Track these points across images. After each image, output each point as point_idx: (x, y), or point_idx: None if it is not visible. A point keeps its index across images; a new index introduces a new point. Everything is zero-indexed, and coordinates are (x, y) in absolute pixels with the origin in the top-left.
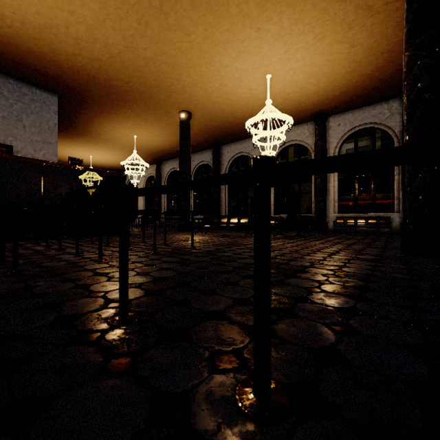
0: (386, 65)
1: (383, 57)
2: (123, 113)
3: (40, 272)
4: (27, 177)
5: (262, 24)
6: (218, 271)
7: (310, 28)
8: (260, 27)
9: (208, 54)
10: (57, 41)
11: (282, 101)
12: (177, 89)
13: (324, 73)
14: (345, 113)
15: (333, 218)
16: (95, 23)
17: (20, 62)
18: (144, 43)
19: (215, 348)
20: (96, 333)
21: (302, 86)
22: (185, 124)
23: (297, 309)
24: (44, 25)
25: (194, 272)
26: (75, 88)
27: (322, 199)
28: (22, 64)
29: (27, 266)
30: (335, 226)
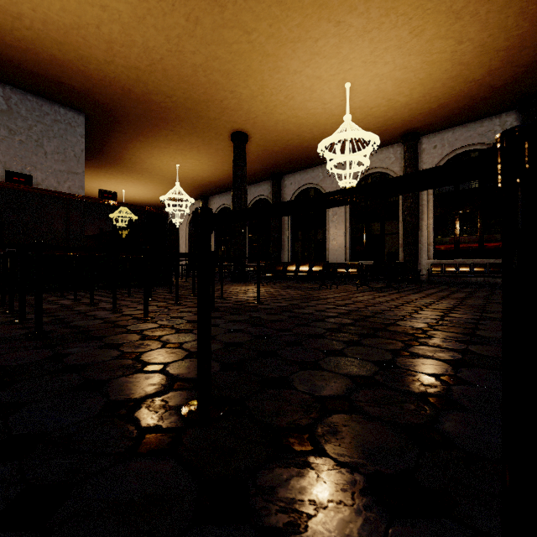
0: (501, 67)
1: (499, 56)
2: (164, 136)
3: (70, 334)
4: (48, 215)
5: (343, 16)
6: (307, 334)
7: (405, 20)
8: (340, 21)
9: (272, 58)
10: (86, 46)
11: (363, 117)
12: (232, 104)
13: (419, 79)
14: (443, 132)
15: (426, 266)
16: (133, 21)
17: (41, 74)
18: (193, 45)
19: (368, 467)
20: (169, 435)
21: (390, 98)
22: (240, 149)
23: (456, 395)
24: (70, 25)
25: (275, 336)
26: (107, 105)
27: (413, 242)
28: (43, 76)
29: (54, 326)
30: (429, 276)
